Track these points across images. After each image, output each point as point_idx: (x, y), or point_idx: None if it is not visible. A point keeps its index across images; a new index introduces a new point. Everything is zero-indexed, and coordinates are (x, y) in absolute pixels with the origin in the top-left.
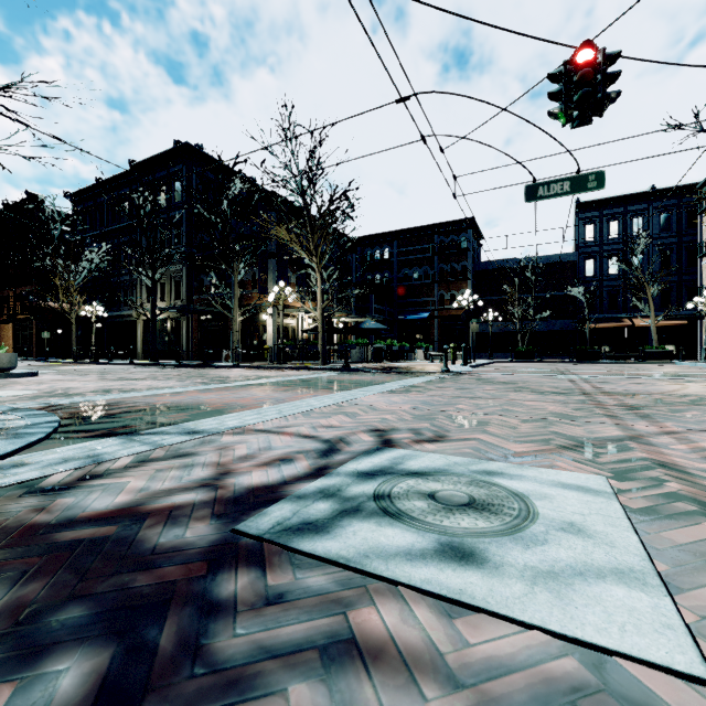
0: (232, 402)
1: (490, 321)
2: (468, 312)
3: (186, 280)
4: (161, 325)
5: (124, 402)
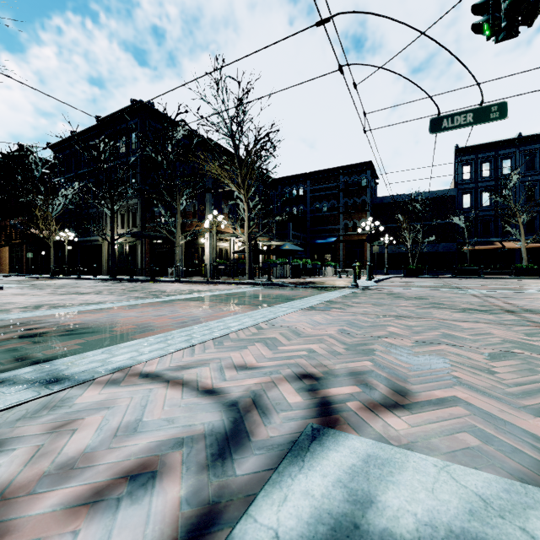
0: (146, 321)
1: (386, 244)
2: (371, 236)
3: (141, 211)
4: (121, 248)
5: (34, 321)
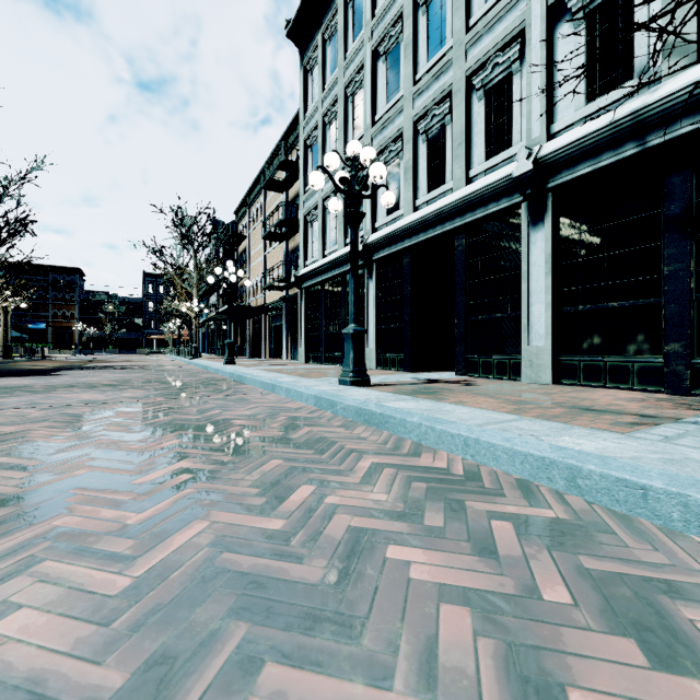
0: None
1: (92, 333)
2: (82, 334)
3: None
4: None
5: None
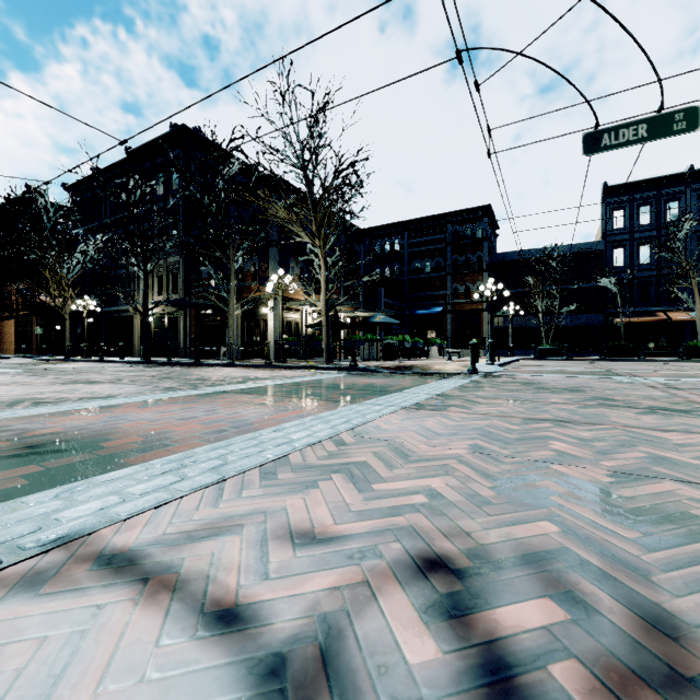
0: (162, 430)
1: (510, 315)
2: (493, 303)
3: (184, 272)
4: (158, 321)
5: None
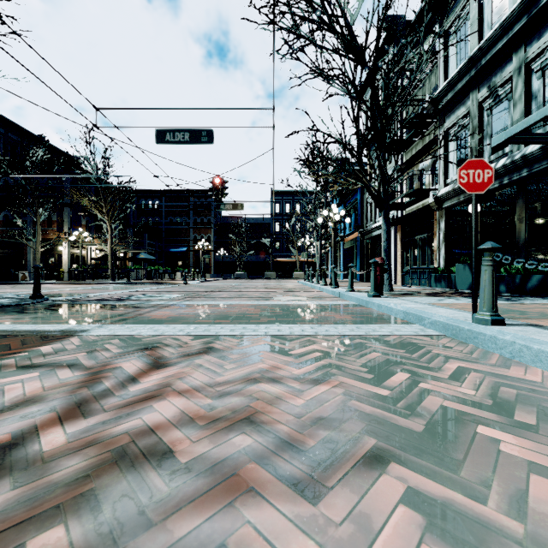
0: (85, 292)
1: (222, 255)
2: (201, 252)
3: None
4: None
5: None
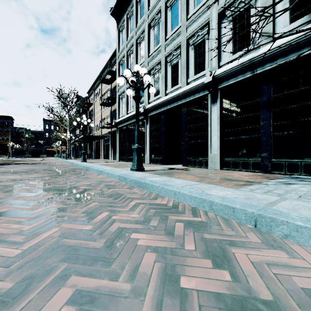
0: None
1: (17, 147)
2: (12, 147)
3: None
4: None
5: None
